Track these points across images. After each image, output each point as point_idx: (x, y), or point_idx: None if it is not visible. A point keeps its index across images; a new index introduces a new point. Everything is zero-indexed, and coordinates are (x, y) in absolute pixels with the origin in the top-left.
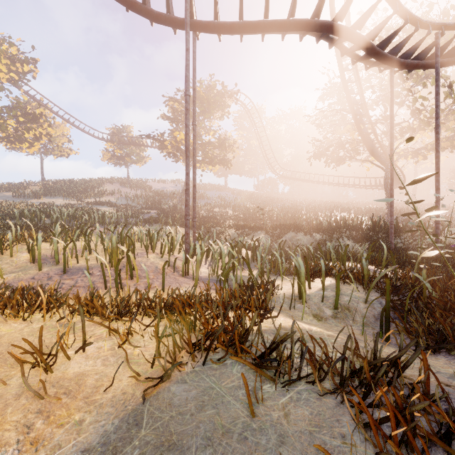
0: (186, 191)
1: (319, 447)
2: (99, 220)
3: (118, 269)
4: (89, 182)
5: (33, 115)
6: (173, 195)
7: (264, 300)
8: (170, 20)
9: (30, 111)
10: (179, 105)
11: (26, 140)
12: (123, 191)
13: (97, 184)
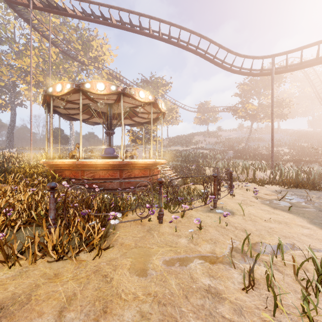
0: (272, 146)
1: (321, 189)
2: (211, 157)
3: (254, 174)
4: (187, 136)
5: (170, 109)
6: (238, 140)
7: (313, 183)
8: (262, 75)
9: (169, 107)
10: (247, 86)
11: (167, 121)
12: (206, 140)
13: (191, 137)
